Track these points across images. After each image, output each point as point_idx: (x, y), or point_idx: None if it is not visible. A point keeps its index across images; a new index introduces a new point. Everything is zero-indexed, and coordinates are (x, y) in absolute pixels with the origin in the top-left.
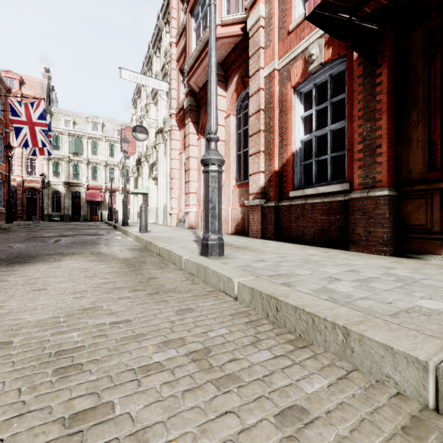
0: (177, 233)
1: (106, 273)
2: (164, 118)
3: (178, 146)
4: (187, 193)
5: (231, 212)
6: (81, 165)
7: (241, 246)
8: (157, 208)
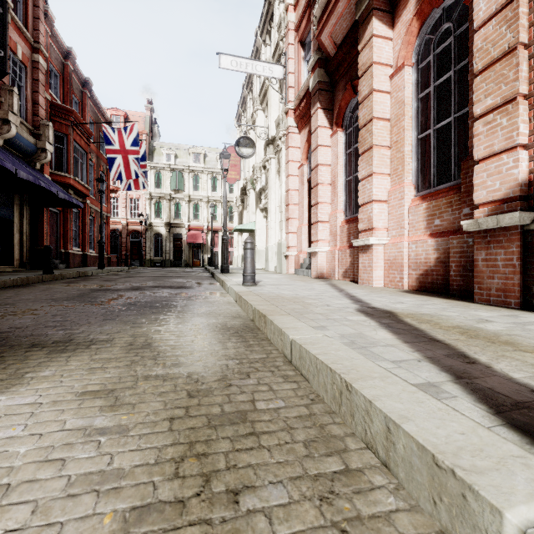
0: (306, 288)
1: None
2: (277, 119)
3: (297, 156)
4: (313, 222)
5: (407, 248)
6: (182, 203)
7: None
8: (267, 248)
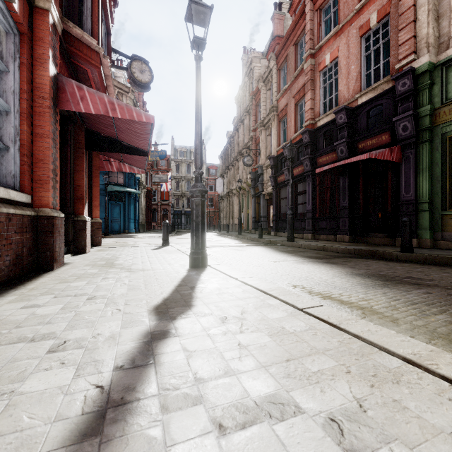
0: None
1: (267, 269)
2: None
3: None
4: None
5: None
6: None
7: (141, 278)
8: None
